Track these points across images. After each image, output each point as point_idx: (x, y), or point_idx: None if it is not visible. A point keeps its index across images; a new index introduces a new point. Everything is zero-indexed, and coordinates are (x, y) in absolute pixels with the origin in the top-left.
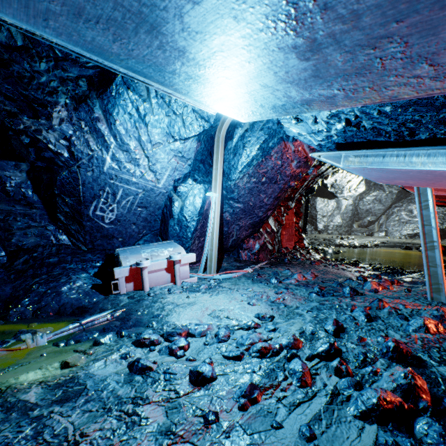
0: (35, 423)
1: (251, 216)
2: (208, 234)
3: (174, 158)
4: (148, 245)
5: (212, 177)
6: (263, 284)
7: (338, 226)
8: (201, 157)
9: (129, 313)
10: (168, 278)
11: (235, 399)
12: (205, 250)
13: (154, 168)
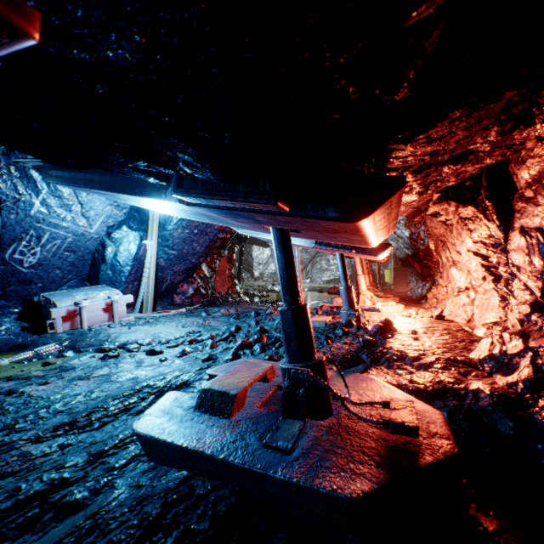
0: (55, 377)
1: (185, 262)
2: (144, 278)
3: (110, 206)
4: (79, 289)
5: (147, 225)
6: (195, 317)
7: (272, 273)
8: (136, 207)
9: (76, 342)
10: (105, 317)
11: (176, 355)
12: (142, 292)
13: (87, 215)
